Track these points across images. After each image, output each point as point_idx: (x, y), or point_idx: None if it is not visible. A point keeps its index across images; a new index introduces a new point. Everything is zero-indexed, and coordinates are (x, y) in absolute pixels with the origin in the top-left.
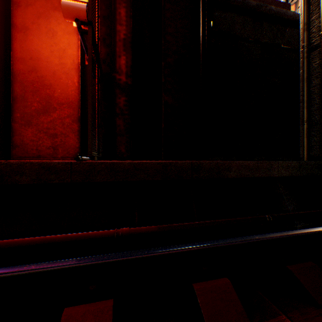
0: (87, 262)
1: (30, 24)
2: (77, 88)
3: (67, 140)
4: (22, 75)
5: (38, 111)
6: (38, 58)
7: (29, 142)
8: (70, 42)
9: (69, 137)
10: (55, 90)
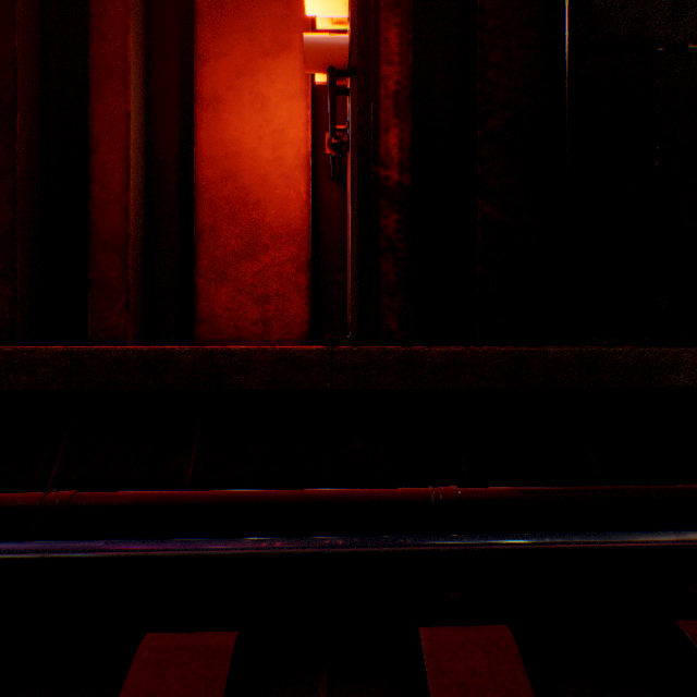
0: (435, 545)
1: (224, 92)
2: (305, 203)
3: (287, 307)
4: (211, 188)
5: (238, 254)
6: (237, 153)
7: (223, 312)
8: (291, 115)
9: (290, 301)
10: (265, 211)
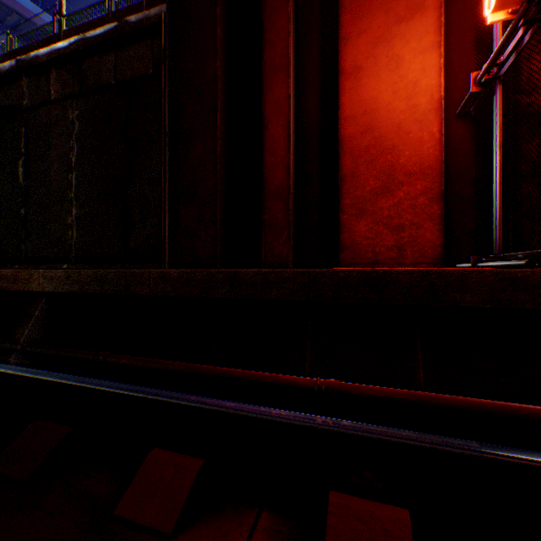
0: None
1: (361, 62)
2: (436, 142)
3: (418, 234)
4: (350, 141)
5: (373, 192)
6: (372, 109)
7: (361, 240)
8: (423, 67)
9: (421, 229)
10: (398, 154)
